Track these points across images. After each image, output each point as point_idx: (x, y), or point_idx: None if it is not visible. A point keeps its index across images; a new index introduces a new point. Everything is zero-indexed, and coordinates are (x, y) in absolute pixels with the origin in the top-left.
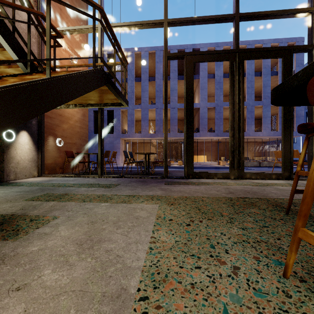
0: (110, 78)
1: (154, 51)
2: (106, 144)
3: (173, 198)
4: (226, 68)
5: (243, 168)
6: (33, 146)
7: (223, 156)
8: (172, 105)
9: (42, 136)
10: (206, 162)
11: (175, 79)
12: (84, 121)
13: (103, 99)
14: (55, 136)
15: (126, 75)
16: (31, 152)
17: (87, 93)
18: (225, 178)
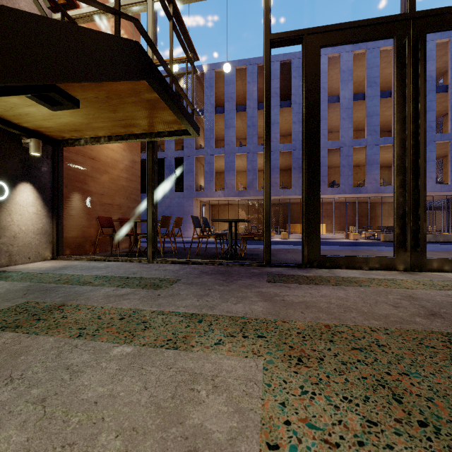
0: (158, 70)
1: (244, 66)
2: (173, 208)
3: (297, 331)
4: (357, 87)
5: (423, 249)
6: (42, 209)
7: (353, 224)
8: (271, 147)
9: (59, 191)
10: (325, 234)
11: (276, 107)
12: (133, 170)
13: (154, 124)
14: (84, 193)
15: (203, 106)
16: (40, 218)
17: (123, 111)
18: (386, 269)
